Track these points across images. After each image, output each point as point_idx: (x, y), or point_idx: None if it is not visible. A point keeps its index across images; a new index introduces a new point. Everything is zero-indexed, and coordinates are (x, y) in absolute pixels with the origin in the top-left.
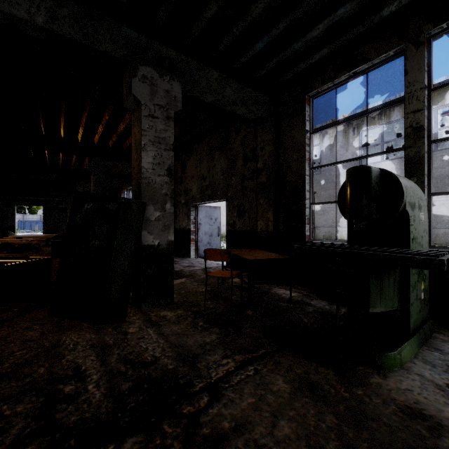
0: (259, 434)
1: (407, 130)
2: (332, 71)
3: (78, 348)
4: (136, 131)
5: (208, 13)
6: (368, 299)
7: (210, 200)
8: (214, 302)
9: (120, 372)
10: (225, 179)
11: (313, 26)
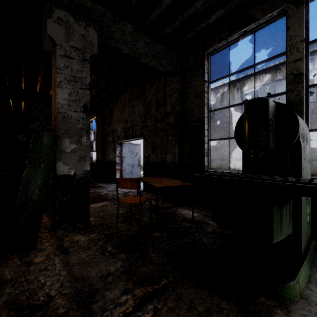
0: None
1: (289, 77)
2: (226, 31)
3: None
4: (54, 70)
5: None
6: (271, 232)
7: (131, 139)
8: (127, 224)
9: None
10: (142, 121)
11: None
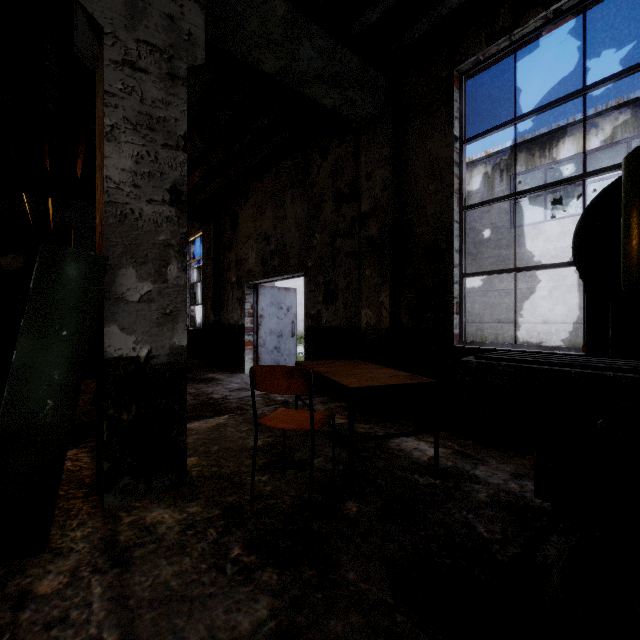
0: None
1: None
2: (510, 13)
3: None
4: (99, 102)
5: None
6: None
7: (278, 276)
8: (275, 477)
9: None
10: (303, 237)
11: None
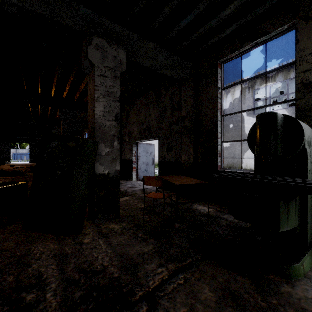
0: None
1: (299, 86)
2: (239, 42)
3: (43, 257)
4: (91, 87)
5: None
6: (279, 222)
7: (147, 139)
8: (150, 216)
9: (74, 281)
10: (158, 124)
11: (226, 6)
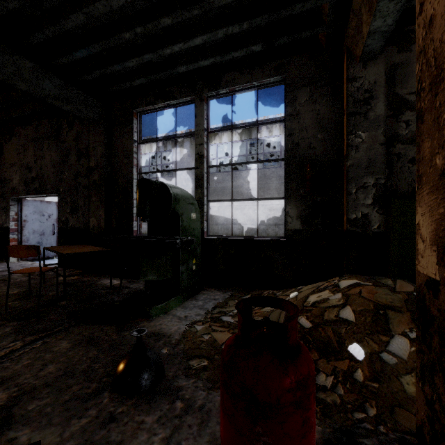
0: (23, 379)
1: (196, 156)
2: (153, 97)
3: None
4: None
5: (8, 4)
6: (140, 271)
7: (38, 194)
8: (23, 301)
9: None
10: (56, 172)
11: (128, 58)
